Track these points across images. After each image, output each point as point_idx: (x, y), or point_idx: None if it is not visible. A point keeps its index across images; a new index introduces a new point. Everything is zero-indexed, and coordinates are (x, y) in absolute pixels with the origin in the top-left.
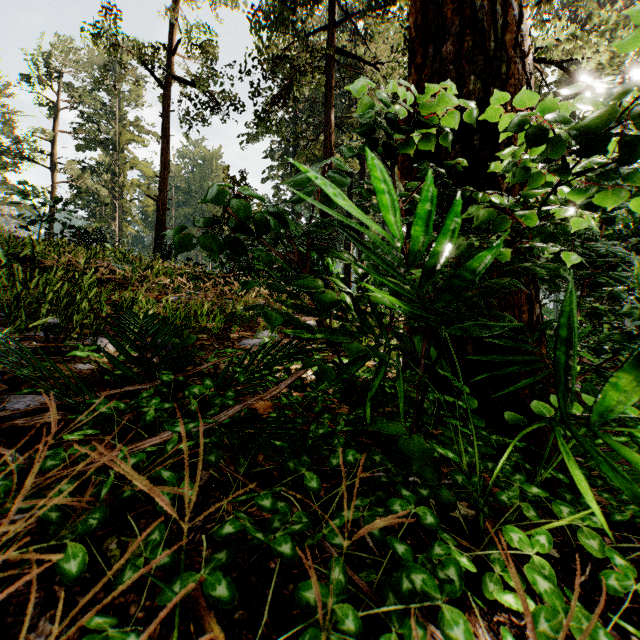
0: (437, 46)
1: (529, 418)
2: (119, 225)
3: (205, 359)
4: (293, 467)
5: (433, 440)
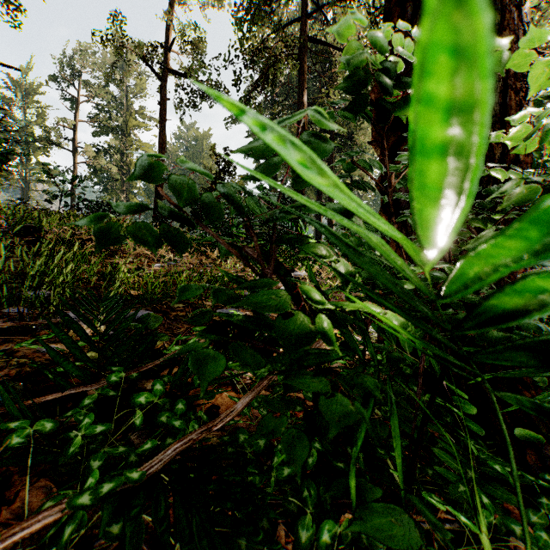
0: (417, 4)
1: (545, 434)
2: (127, 197)
3: (176, 334)
4: (245, 545)
5: (428, 469)
